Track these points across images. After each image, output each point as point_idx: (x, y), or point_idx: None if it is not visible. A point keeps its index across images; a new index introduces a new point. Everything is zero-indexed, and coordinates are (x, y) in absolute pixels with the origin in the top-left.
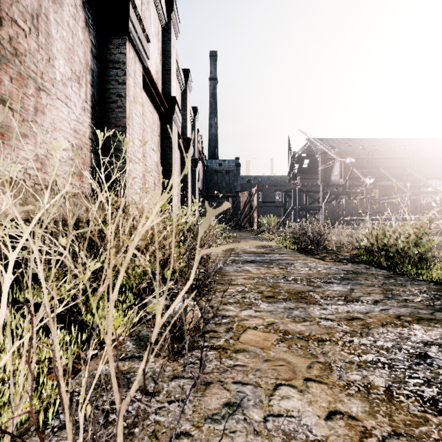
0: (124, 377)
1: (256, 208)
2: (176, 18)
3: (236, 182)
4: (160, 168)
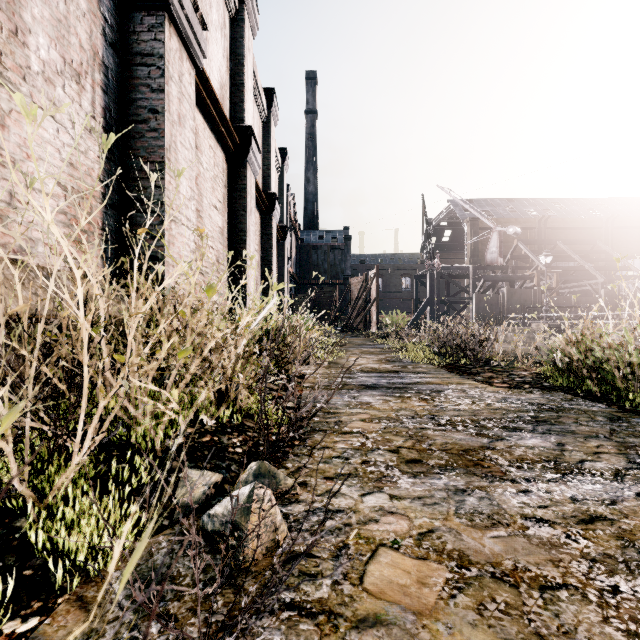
0: None
1: (375, 300)
2: (253, 5)
3: (345, 263)
4: None
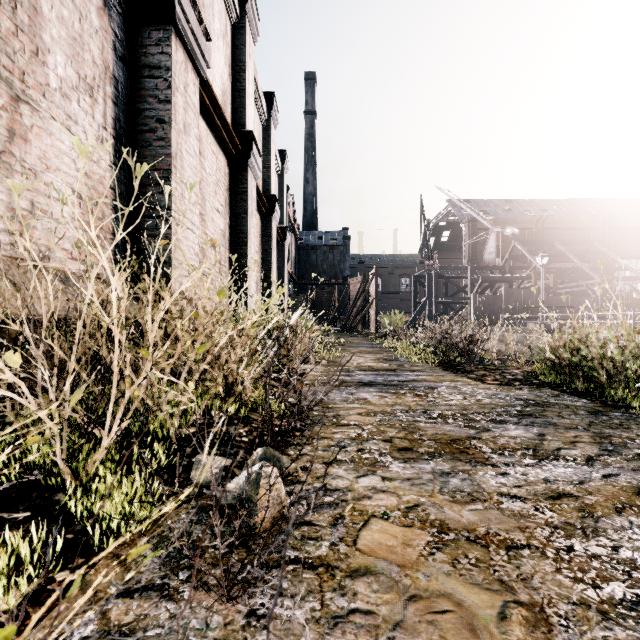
0: None
1: (373, 301)
2: (253, 12)
3: (344, 263)
4: None
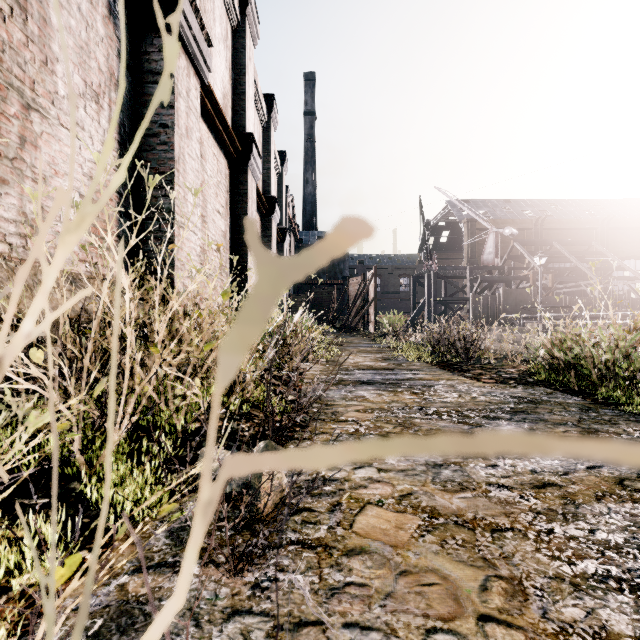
0: (140, 611)
1: (373, 301)
2: (254, 16)
3: (343, 264)
4: (70, 96)
